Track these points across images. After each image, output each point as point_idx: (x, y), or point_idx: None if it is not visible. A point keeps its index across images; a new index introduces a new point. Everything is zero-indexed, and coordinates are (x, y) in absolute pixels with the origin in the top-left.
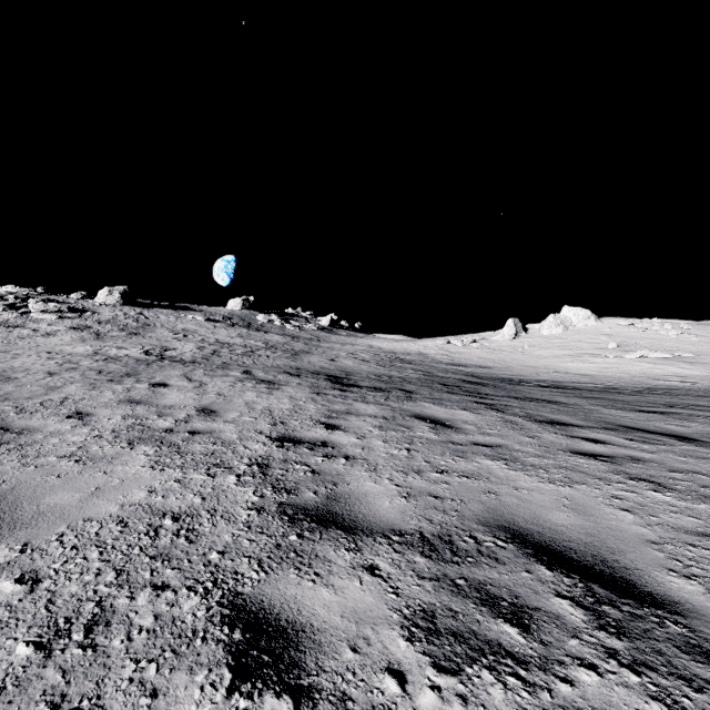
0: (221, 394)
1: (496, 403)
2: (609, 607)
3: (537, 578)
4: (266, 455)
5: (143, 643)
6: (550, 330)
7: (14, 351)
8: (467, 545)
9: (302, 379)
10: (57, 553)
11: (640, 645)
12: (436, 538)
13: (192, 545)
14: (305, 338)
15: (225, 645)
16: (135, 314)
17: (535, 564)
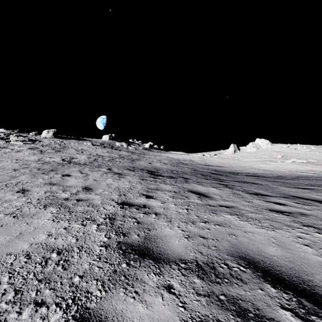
0: (95, 180)
1: (228, 184)
2: (316, 317)
3: (267, 294)
4: (114, 212)
5: None
6: (250, 149)
7: (0, 159)
8: (223, 270)
9: (135, 172)
10: None
11: None
12: (205, 265)
13: (65, 271)
14: (138, 153)
15: None
16: (59, 142)
17: (264, 283)
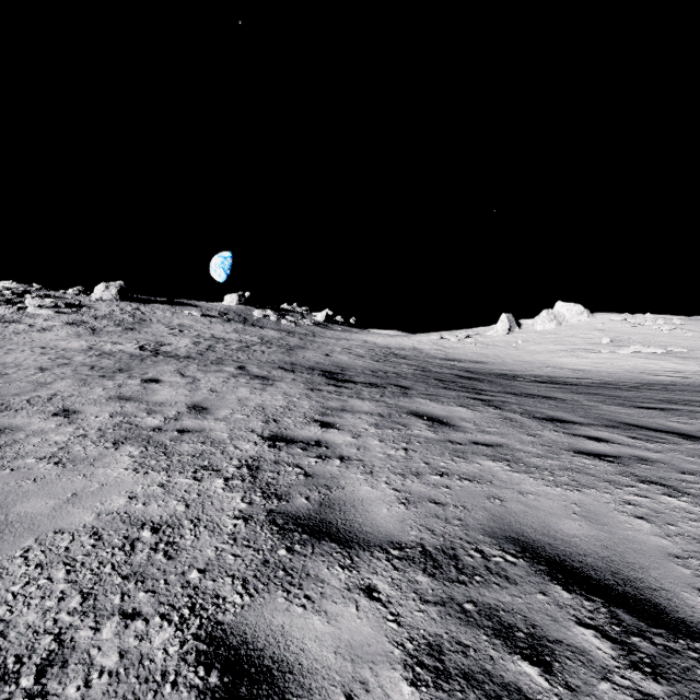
0: (213, 390)
1: (493, 399)
2: (639, 638)
3: (554, 601)
4: (257, 456)
5: (103, 691)
6: (544, 325)
7: (8, 346)
8: (474, 560)
9: (296, 375)
10: (19, 572)
11: (682, 689)
12: (439, 552)
13: (170, 561)
14: (300, 334)
15: (199, 692)
16: (132, 309)
17: (550, 583)
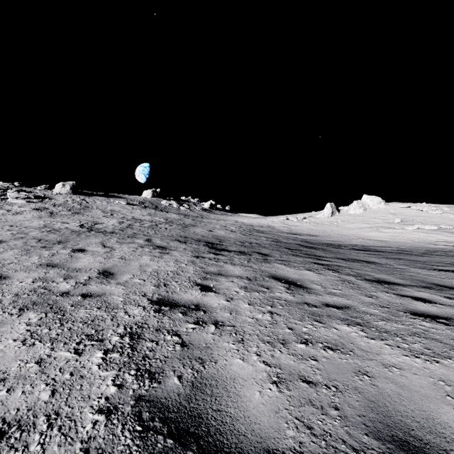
0: (123, 258)
1: (330, 264)
2: None
3: None
4: (142, 322)
5: None
6: (355, 210)
7: None
8: None
9: (187, 245)
10: None
11: None
12: None
13: None
14: (193, 216)
15: None
16: (80, 200)
17: None
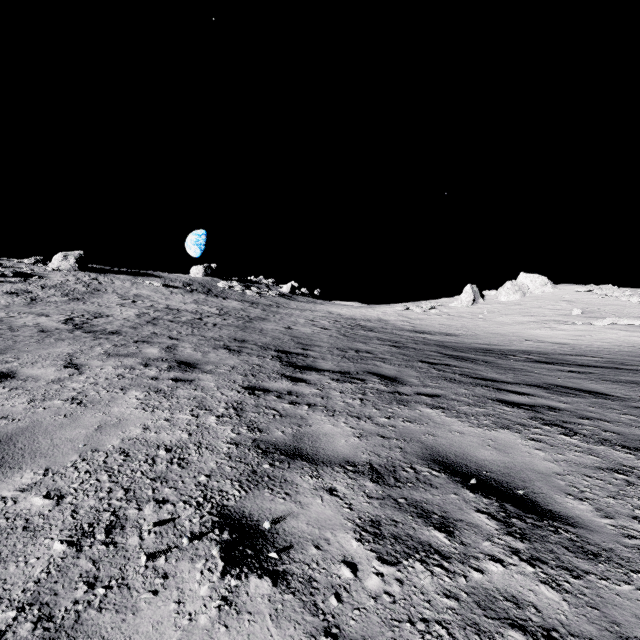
0: (78, 398)
1: (531, 402)
2: None
3: None
4: None
5: None
6: (508, 296)
7: None
8: None
9: (240, 359)
10: None
11: None
12: None
13: None
14: (264, 305)
15: None
16: (89, 279)
17: None
